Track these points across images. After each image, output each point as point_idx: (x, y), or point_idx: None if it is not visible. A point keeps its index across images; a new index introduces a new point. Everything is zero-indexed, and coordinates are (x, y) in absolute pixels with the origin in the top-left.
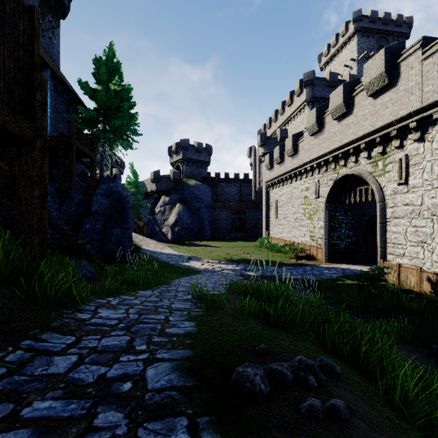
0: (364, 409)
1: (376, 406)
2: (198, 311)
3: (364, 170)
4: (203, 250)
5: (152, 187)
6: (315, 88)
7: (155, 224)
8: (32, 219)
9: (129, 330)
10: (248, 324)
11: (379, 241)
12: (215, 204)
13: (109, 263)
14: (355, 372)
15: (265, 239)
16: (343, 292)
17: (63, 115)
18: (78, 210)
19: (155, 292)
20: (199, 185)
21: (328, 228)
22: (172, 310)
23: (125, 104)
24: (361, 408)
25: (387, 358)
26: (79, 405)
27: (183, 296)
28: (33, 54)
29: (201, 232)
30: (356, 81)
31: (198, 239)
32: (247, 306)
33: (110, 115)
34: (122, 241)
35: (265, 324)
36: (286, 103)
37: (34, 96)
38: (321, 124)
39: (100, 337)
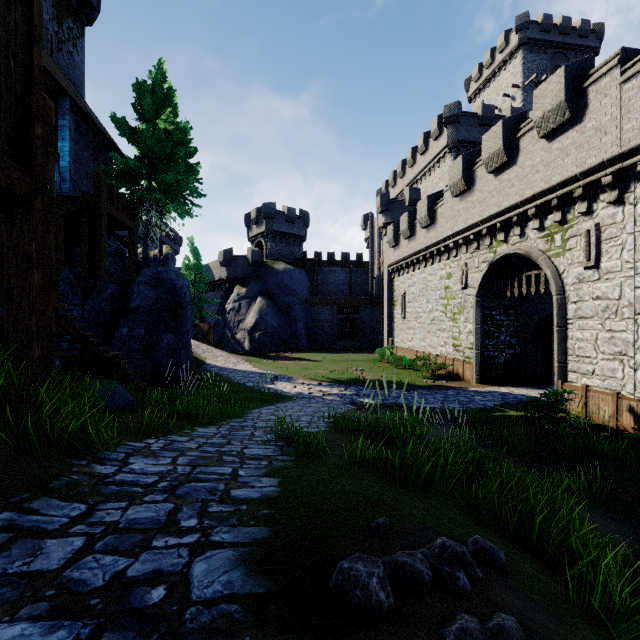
0: (547, 626)
1: (564, 618)
2: (285, 460)
3: (534, 248)
4: (296, 365)
5: (221, 274)
6: (460, 128)
7: (225, 327)
8: (29, 319)
9: (173, 492)
10: (361, 482)
11: (556, 353)
12: (313, 298)
13: (156, 385)
14: (527, 558)
15: (387, 349)
16: (504, 429)
17: (90, 166)
18: (110, 307)
19: (222, 430)
20: (290, 271)
21: (481, 334)
22: (244, 458)
23: (181, 150)
24: (542, 624)
25: (576, 536)
26: (72, 631)
27: (263, 436)
28: (32, 66)
29: (293, 339)
30: (522, 115)
31: (289, 349)
32: (359, 453)
33: (158, 166)
34: (176, 352)
35: (386, 481)
36: (418, 150)
37: (32, 131)
38: (470, 179)
39: (126, 504)
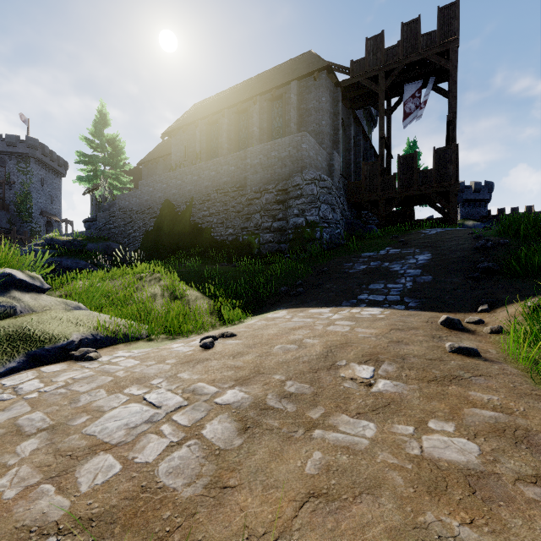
0: None
1: None
2: None
3: None
4: None
5: None
6: None
7: None
8: None
9: None
10: None
11: None
12: None
13: None
14: None
15: None
16: None
17: None
18: None
19: None
20: (477, 225)
21: None
22: None
23: None
24: None
25: None
26: None
27: None
28: None
29: None
30: None
31: None
32: None
33: None
34: None
35: None
36: None
37: None
38: None
39: None
